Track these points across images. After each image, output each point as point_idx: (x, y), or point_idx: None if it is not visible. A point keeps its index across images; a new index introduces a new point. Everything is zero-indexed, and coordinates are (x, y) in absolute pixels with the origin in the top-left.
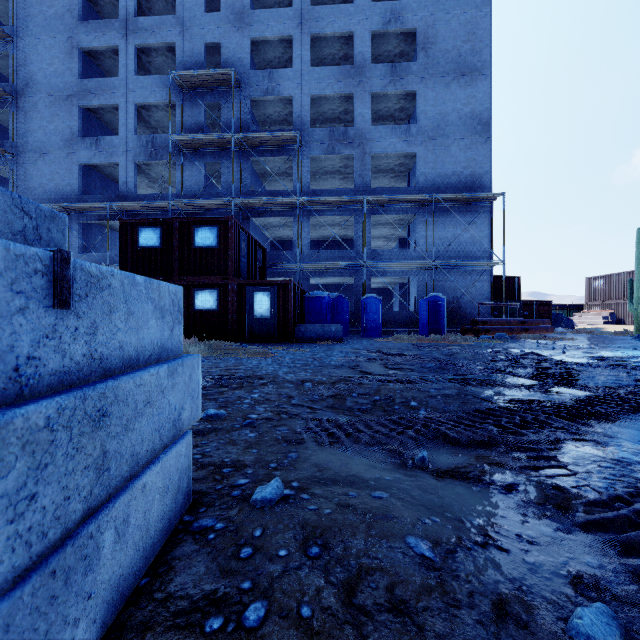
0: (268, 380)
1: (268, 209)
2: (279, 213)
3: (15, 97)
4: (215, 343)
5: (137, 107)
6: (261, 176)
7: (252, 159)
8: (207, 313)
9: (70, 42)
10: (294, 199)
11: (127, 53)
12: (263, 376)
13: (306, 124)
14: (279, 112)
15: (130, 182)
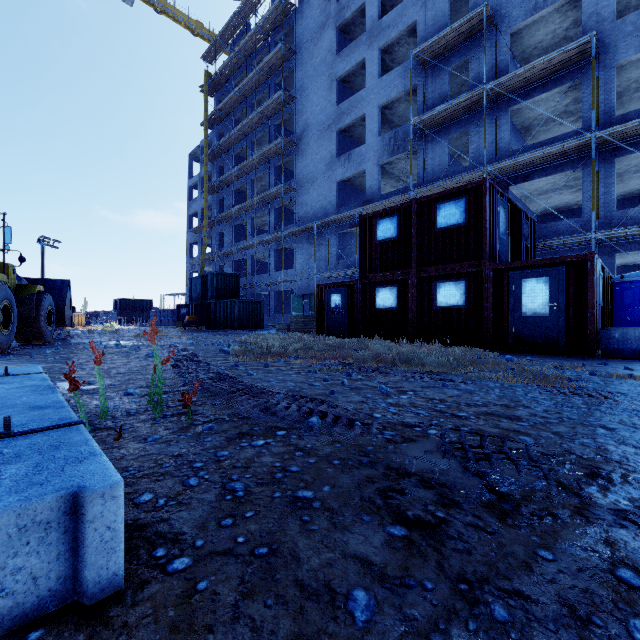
0: (632, 495)
1: (537, 168)
2: (555, 169)
3: (297, 144)
4: (462, 350)
5: (381, 110)
6: (523, 131)
7: (511, 110)
8: (451, 311)
9: (330, 78)
10: (584, 138)
11: (372, 60)
12: (598, 465)
13: (606, 19)
14: (553, 31)
15: (375, 185)
